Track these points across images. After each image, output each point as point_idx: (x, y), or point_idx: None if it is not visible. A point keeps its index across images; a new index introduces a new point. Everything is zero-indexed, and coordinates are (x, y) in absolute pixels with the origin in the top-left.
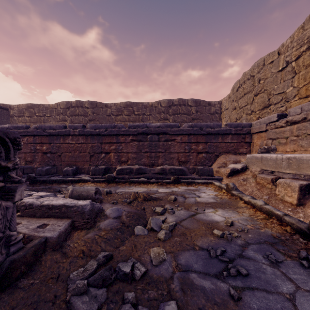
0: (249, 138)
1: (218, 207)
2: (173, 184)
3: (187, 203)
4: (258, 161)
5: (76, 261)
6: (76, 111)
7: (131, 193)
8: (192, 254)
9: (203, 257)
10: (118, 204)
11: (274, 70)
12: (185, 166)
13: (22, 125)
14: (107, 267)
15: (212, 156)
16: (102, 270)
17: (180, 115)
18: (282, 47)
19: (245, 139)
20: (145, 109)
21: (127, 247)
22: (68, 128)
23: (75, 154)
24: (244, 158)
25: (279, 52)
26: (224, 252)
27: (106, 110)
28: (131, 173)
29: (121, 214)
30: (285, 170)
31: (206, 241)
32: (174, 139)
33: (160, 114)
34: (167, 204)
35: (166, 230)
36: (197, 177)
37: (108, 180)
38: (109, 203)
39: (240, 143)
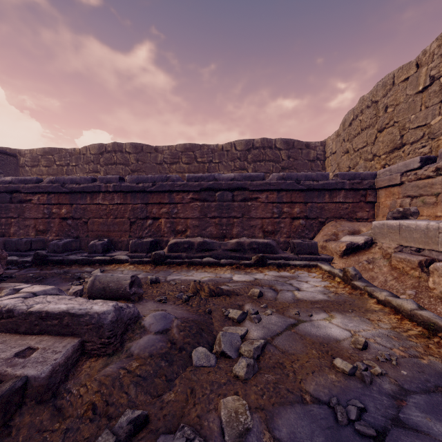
0: (372, 196)
1: (333, 310)
2: (256, 268)
3: (280, 301)
4: (393, 231)
5: (77, 429)
6: (113, 157)
7: (190, 281)
8: (300, 415)
9: (323, 424)
10: (168, 302)
11: (410, 92)
12: (273, 239)
13: (31, 178)
14: None
15: (314, 224)
16: None
17: (264, 163)
18: (424, 55)
19: (366, 198)
20: (212, 154)
21: (177, 395)
22: (98, 182)
23: (108, 221)
24: (366, 226)
25: (419, 62)
26: (361, 411)
27: (156, 156)
28: (190, 249)
29: (170, 324)
30: None
31: (323, 383)
32: (256, 198)
33: (235, 161)
34: (247, 302)
35: (249, 359)
36: (292, 256)
37: (156, 260)
38: (153, 301)
39: (357, 204)
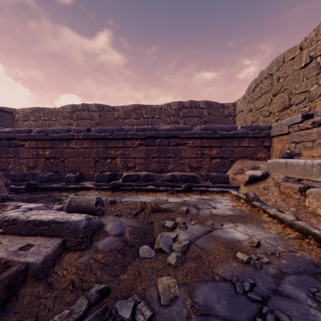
0: (268, 142)
1: (238, 221)
2: (185, 193)
3: (201, 215)
4: (281, 167)
5: (62, 296)
6: (82, 114)
7: (138, 202)
8: (212, 288)
9: (226, 294)
10: (123, 216)
11: (295, 67)
12: (197, 173)
13: (24, 129)
14: (98, 312)
15: (227, 162)
16: (92, 316)
17: (191, 118)
18: (305, 41)
19: (263, 143)
20: (154, 112)
21: (129, 276)
22: (72, 132)
23: (79, 160)
24: (263, 163)
25: (302, 46)
26: (253, 285)
27: (113, 113)
28: (138, 180)
29: (124, 230)
30: (316, 178)
31: (228, 268)
32: (185, 143)
33: (170, 117)
34: (178, 216)
35: (178, 253)
36: (211, 185)
37: (113, 188)
38: (112, 215)
39: (257, 147)
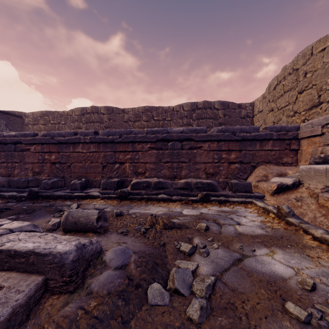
0: (295, 145)
1: (273, 245)
2: (201, 203)
3: (224, 234)
4: (320, 174)
5: None
6: (92, 117)
7: (147, 215)
8: None
9: None
10: (129, 234)
11: (327, 60)
12: (213, 179)
13: (30, 132)
14: None
15: (247, 167)
16: None
17: (205, 120)
18: None
19: (290, 146)
20: (165, 114)
21: None
22: (78, 135)
23: (86, 165)
24: (292, 169)
25: None
26: None
27: (123, 116)
28: (148, 187)
29: (129, 260)
30: None
31: None
32: (200, 147)
33: (182, 119)
34: (196, 235)
35: (202, 300)
36: (231, 194)
37: (121, 196)
38: (116, 233)
39: (283, 151)
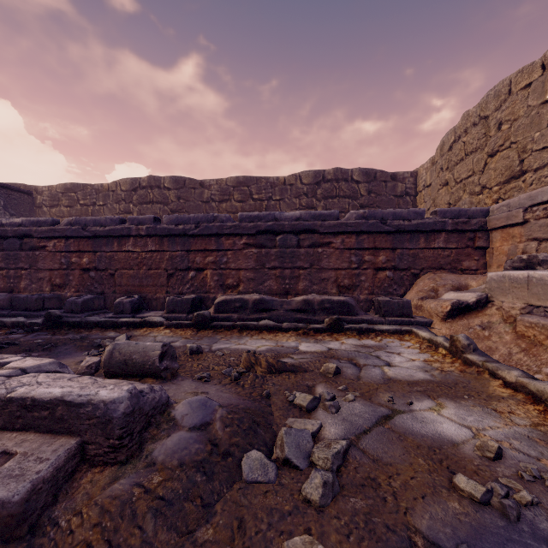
0: (483, 240)
1: (441, 395)
2: (329, 334)
3: (365, 381)
4: (518, 286)
5: None
6: (149, 195)
7: (242, 352)
8: None
9: None
10: (212, 380)
11: (533, 102)
12: (350, 296)
13: (46, 219)
14: None
15: (405, 276)
16: None
17: (337, 199)
18: None
19: (474, 242)
20: (271, 190)
21: (217, 532)
22: (127, 223)
23: (140, 272)
24: (476, 279)
25: (545, 63)
26: None
27: (201, 193)
28: (243, 309)
29: (212, 416)
30: None
31: (441, 517)
32: (329, 243)
33: (300, 198)
34: (320, 382)
35: (326, 473)
36: (378, 319)
37: (198, 323)
38: (191, 379)
39: (463, 250)
